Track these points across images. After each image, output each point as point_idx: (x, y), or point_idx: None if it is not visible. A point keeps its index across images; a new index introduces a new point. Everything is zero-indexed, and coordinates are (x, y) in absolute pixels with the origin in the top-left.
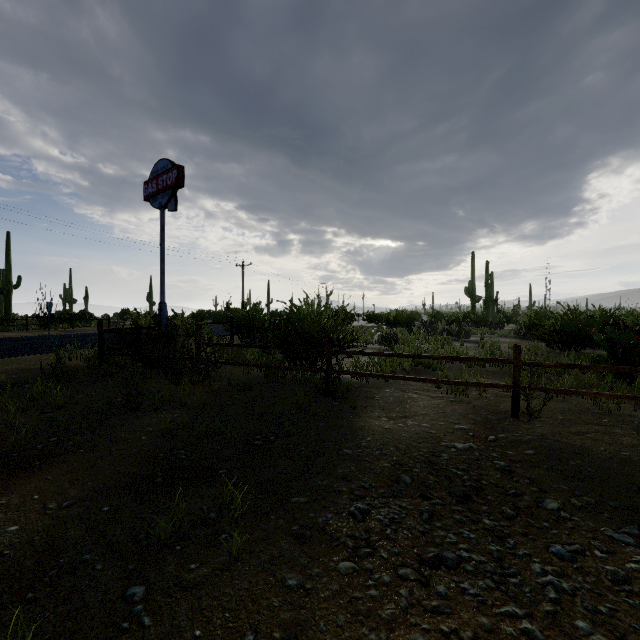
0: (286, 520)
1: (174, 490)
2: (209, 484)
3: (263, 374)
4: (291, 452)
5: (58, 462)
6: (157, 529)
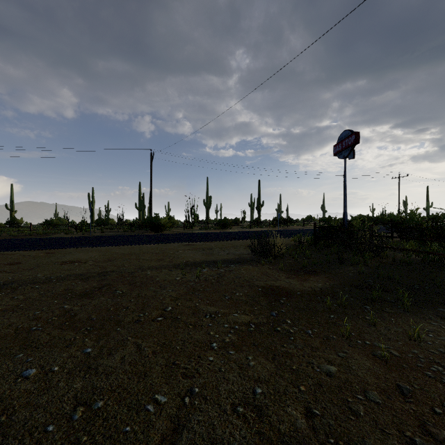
0: (433, 312)
1: (372, 290)
2: (388, 293)
3: (420, 259)
4: (440, 295)
5: (320, 274)
6: (371, 294)
